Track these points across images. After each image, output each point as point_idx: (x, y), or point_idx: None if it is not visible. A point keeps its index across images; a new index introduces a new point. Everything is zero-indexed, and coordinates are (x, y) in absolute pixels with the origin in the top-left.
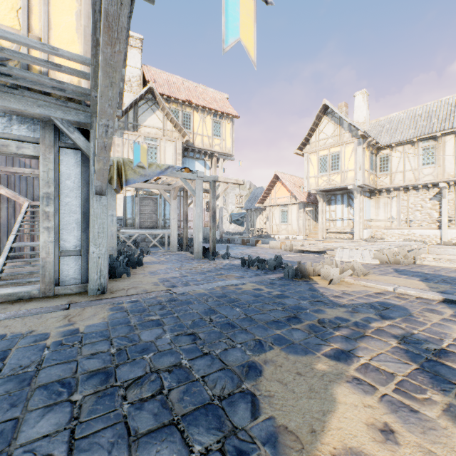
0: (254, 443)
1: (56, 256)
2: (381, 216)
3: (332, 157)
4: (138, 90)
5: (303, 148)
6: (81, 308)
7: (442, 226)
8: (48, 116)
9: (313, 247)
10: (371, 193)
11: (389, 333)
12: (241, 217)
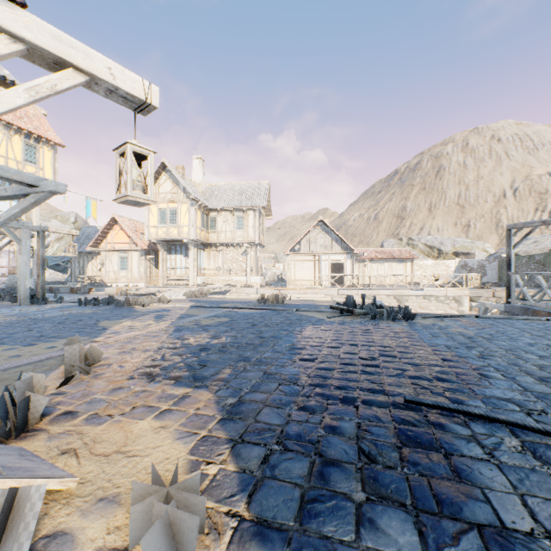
0: (98, 327)
1: None
2: (212, 266)
3: (171, 211)
4: None
5: None
6: None
7: (248, 274)
8: None
9: (145, 291)
10: (205, 246)
11: (155, 314)
12: (63, 261)
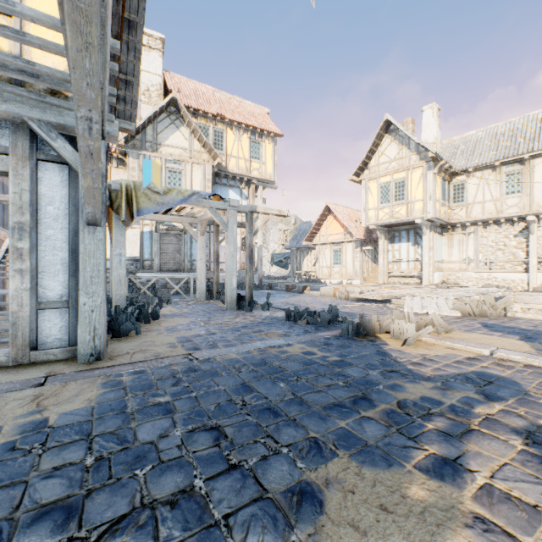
0: None
1: (33, 310)
2: (455, 257)
3: (396, 184)
4: (159, 101)
5: (361, 174)
6: (61, 384)
7: (530, 268)
8: (20, 115)
9: (374, 295)
10: (443, 228)
11: (505, 425)
12: (284, 258)
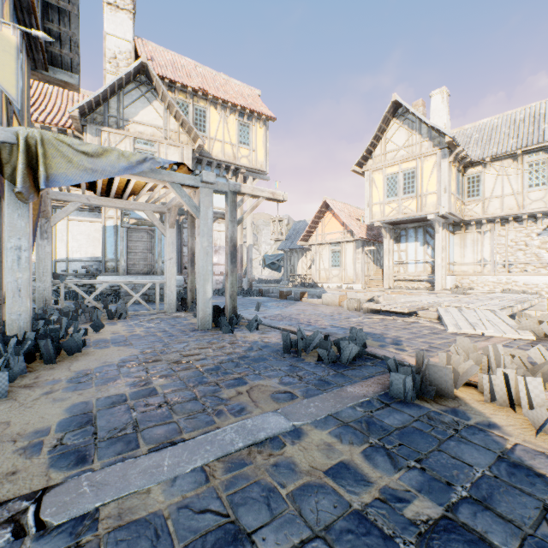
0: None
1: None
2: (468, 258)
3: (404, 175)
4: None
5: (364, 164)
6: None
7: None
8: None
9: (396, 305)
10: (454, 227)
11: None
12: (277, 260)
